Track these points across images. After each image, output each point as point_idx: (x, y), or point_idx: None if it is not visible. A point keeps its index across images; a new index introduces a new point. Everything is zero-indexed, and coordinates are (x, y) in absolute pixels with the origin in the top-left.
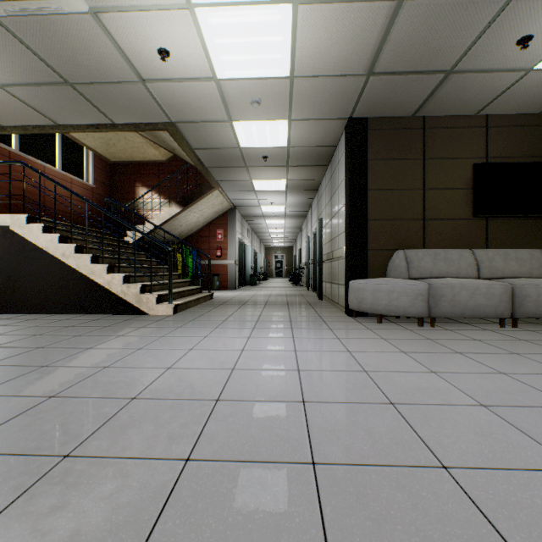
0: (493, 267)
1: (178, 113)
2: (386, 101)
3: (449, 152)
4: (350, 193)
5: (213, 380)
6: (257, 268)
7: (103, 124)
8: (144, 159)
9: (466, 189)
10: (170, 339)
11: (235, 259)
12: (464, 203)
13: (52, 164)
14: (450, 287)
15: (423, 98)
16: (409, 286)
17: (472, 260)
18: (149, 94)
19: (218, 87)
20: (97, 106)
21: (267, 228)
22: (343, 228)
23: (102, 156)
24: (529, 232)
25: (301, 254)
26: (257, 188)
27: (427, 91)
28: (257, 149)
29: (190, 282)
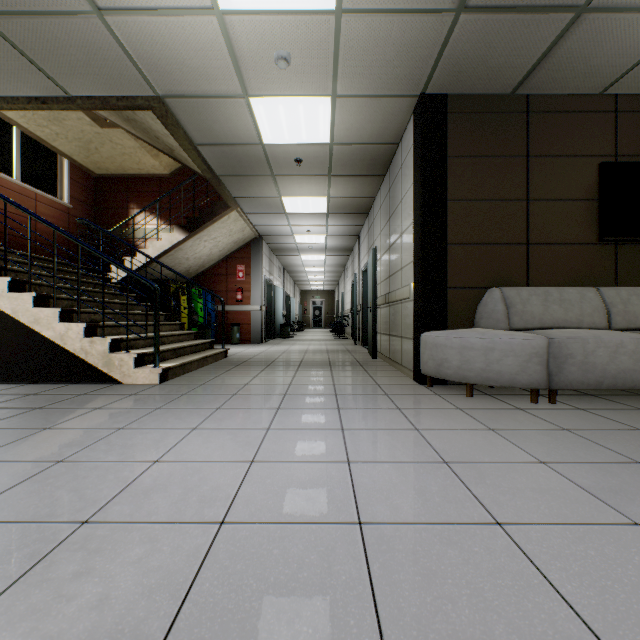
0: (629, 312)
1: (165, 80)
2: (478, 64)
3: (563, 146)
4: (422, 205)
5: (166, 570)
6: (290, 317)
7: (53, 98)
8: (140, 172)
9: (587, 200)
10: (130, 434)
11: (260, 304)
12: (584, 221)
13: (7, 173)
14: (580, 343)
15: (533, 61)
16: (518, 341)
17: (600, 302)
18: (114, 39)
19: (222, 29)
20: (35, 61)
21: (302, 265)
22: (409, 257)
23: (82, 166)
24: None
25: (346, 298)
26: (288, 209)
27: (541, 48)
28: (286, 147)
29: (197, 334)
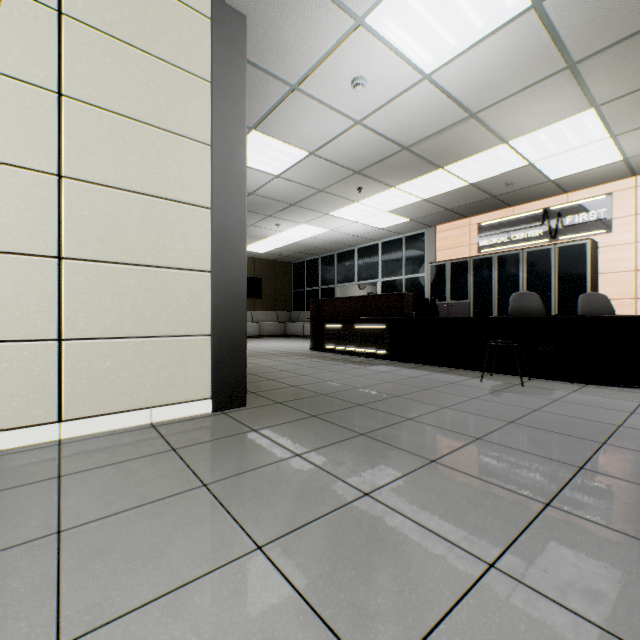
0: None
1: None
2: None
3: None
4: None
5: None
6: None
7: None
8: None
9: None
10: None
11: None
12: None
13: None
14: None
15: None
16: None
17: None
18: None
19: None
20: None
21: None
22: None
23: None
24: (248, 304)
25: None
26: None
27: None
28: None
29: None
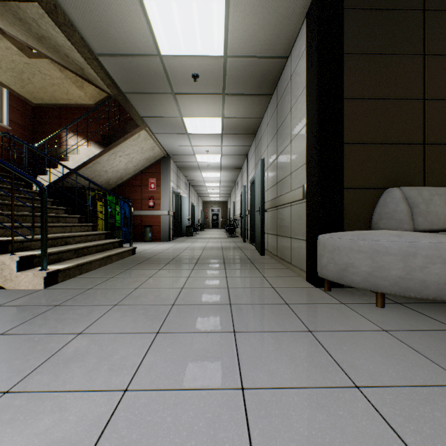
0: None
1: None
2: None
3: None
4: (318, 102)
5: None
6: (194, 220)
7: None
8: (70, 102)
9: None
10: None
11: (168, 209)
12: None
13: None
14: None
15: None
16: None
17: None
18: None
19: None
20: None
21: (203, 181)
22: (301, 160)
23: (20, 96)
24: None
25: (236, 206)
26: (189, 129)
27: None
28: (183, 59)
29: (108, 234)
